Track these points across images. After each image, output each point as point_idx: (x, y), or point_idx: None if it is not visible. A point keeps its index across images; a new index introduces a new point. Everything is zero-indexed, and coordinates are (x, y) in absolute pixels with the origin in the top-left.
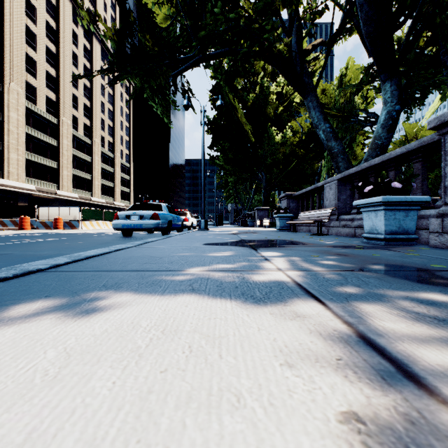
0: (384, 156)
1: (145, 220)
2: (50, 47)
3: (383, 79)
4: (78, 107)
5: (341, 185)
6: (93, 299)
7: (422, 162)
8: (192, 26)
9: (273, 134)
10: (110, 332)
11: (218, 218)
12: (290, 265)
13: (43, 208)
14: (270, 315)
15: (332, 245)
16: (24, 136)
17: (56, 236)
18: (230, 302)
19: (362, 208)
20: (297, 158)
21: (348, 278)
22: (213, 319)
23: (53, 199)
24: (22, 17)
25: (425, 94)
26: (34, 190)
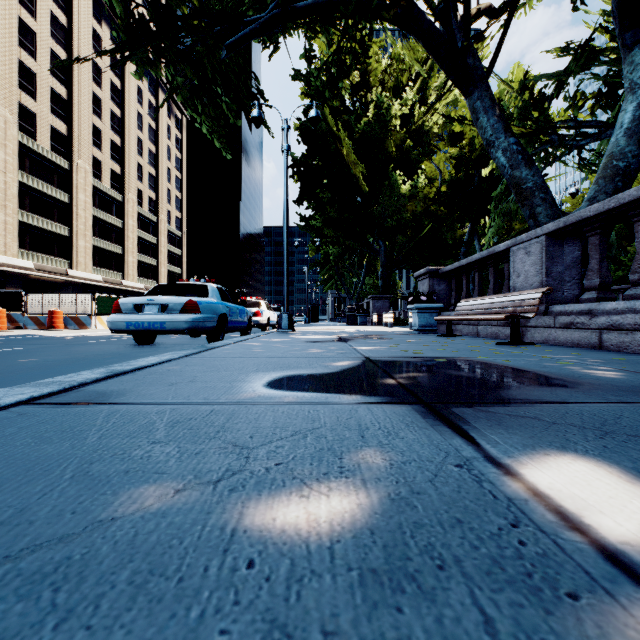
0: None
1: (172, 313)
2: (58, 54)
3: (631, 42)
4: (101, 145)
5: (553, 244)
6: None
7: None
8: None
9: (397, 180)
10: None
11: (311, 311)
12: None
13: (34, 296)
14: None
15: None
16: (15, 187)
17: (18, 343)
18: None
19: None
20: (433, 218)
21: None
22: None
23: (62, 282)
24: (13, 5)
25: None
26: (32, 268)
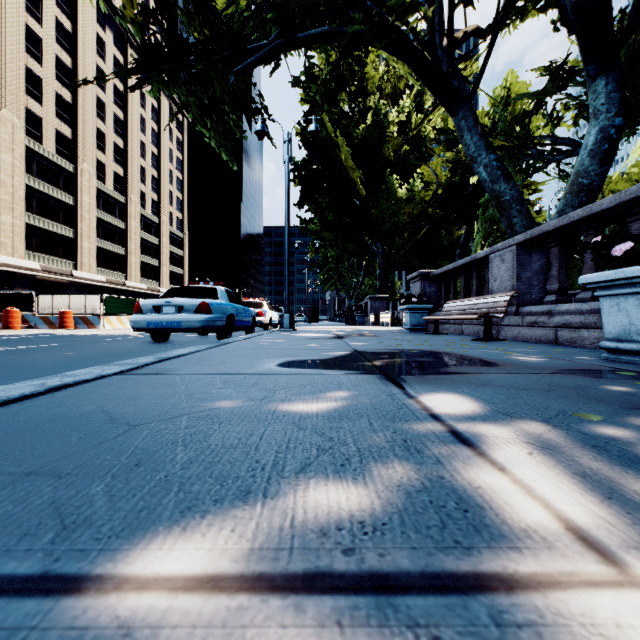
0: (625, 192)
1: (187, 314)
2: (63, 59)
3: (593, 73)
4: (105, 148)
5: (523, 253)
6: None
7: None
8: (269, 4)
9: (394, 184)
10: None
11: (311, 311)
12: (598, 495)
13: (44, 297)
14: None
15: (555, 367)
16: (22, 190)
17: (44, 340)
18: None
19: (601, 290)
20: (430, 221)
21: None
22: None
23: (67, 283)
24: (20, 13)
25: (639, 116)
26: (38, 269)
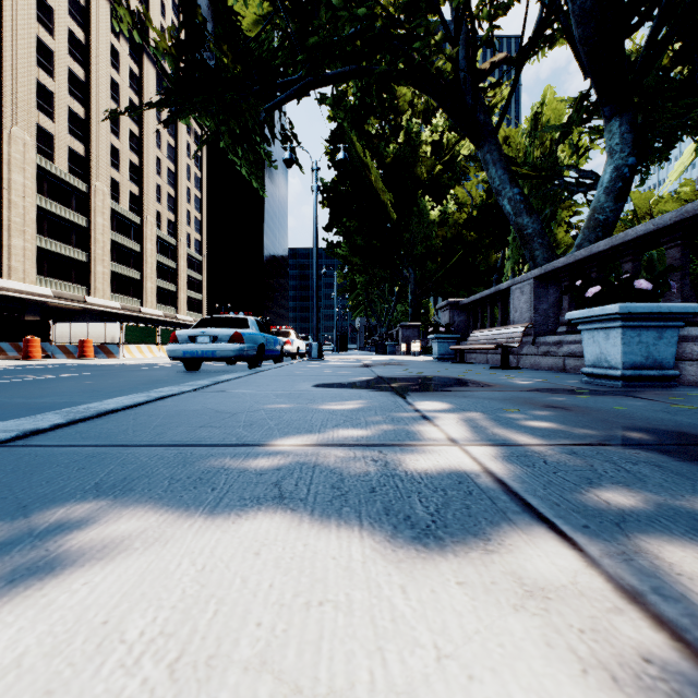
0: (615, 238)
1: (221, 343)
2: (76, 72)
3: (608, 114)
4: (119, 166)
5: (539, 286)
6: (52, 527)
7: (682, 247)
8: (297, 33)
9: (426, 207)
10: (25, 671)
11: (339, 339)
12: (472, 431)
13: (62, 325)
14: (459, 588)
15: (533, 387)
16: (34, 212)
17: (78, 369)
18: (360, 537)
19: (582, 325)
20: (464, 246)
21: (597, 465)
22: (317, 606)
23: (80, 310)
24: (32, 24)
25: (671, 143)
26: (50, 295)
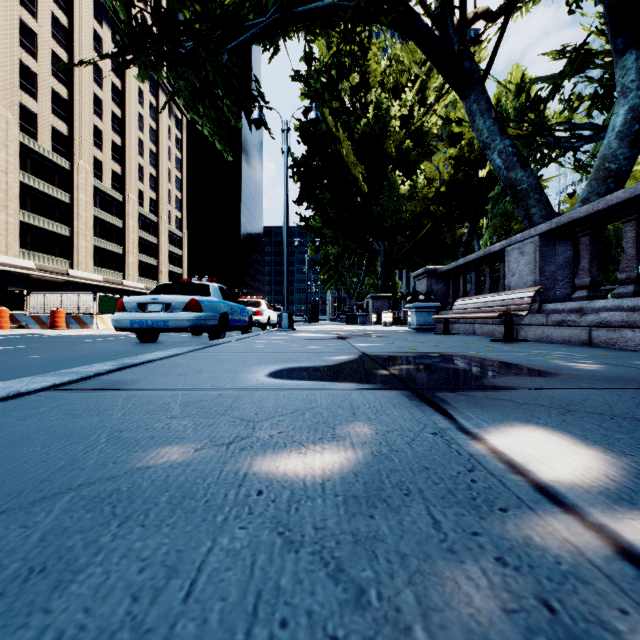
0: None
1: (175, 312)
2: (59, 55)
3: (622, 47)
4: (102, 146)
5: (546, 244)
6: None
7: None
8: None
9: (396, 180)
10: None
11: (311, 310)
12: None
13: (36, 296)
14: None
15: (632, 378)
16: (17, 187)
17: (23, 341)
18: None
19: None
20: (433, 218)
21: None
22: None
23: (63, 282)
24: (14, 6)
25: None
26: (33, 268)
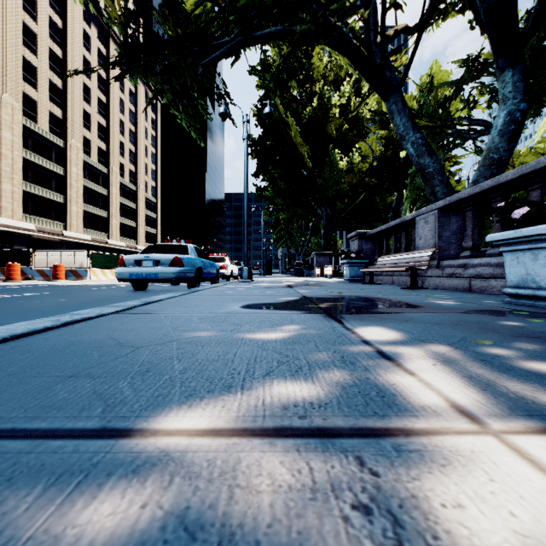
0: (525, 166)
1: (163, 267)
2: (55, 51)
3: (502, 66)
4: (90, 127)
5: (443, 216)
6: None
7: None
8: (230, 6)
9: (336, 158)
10: None
11: (265, 265)
12: (477, 388)
13: (40, 253)
14: None
15: (465, 308)
16: (20, 162)
17: (42, 289)
18: None
19: (504, 247)
20: (366, 189)
21: None
22: None
23: (59, 241)
24: (19, 12)
25: (542, 100)
26: (34, 230)
